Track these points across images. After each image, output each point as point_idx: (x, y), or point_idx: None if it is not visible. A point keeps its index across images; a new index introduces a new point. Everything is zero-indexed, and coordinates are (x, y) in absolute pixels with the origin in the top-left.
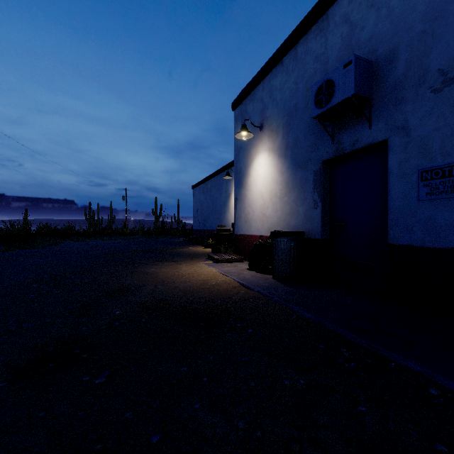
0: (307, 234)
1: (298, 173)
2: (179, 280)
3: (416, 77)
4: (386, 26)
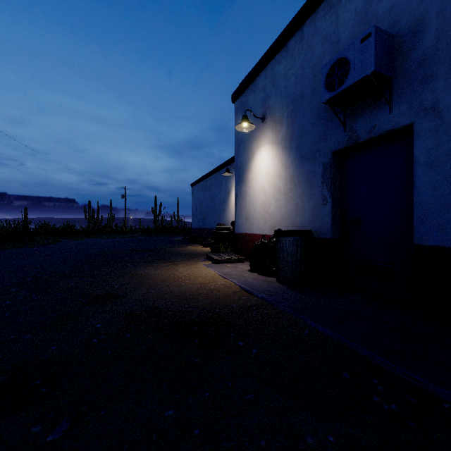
0: (315, 233)
1: (304, 166)
2: (174, 283)
3: (449, 48)
4: None
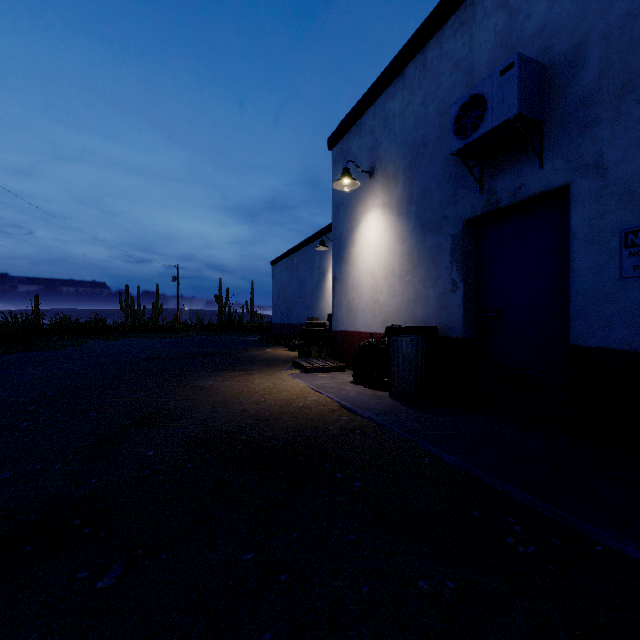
0: (441, 330)
1: (427, 239)
2: (250, 400)
3: (616, 85)
4: (567, 9)
